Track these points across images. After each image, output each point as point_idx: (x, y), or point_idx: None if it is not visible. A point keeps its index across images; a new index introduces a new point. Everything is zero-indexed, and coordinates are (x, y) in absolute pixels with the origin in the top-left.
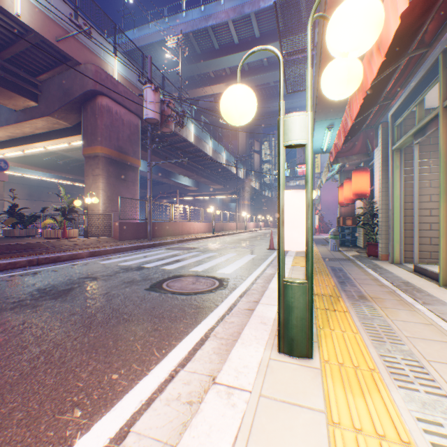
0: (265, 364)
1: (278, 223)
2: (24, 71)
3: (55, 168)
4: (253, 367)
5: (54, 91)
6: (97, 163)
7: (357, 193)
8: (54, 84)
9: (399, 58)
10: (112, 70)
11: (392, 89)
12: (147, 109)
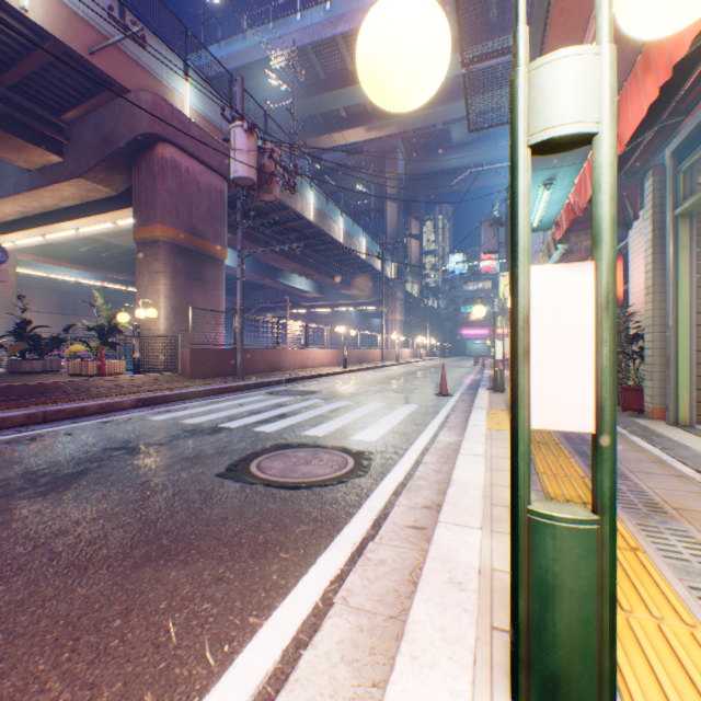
0: None
1: (512, 355)
2: (40, 106)
3: (98, 264)
4: None
5: (89, 138)
6: (156, 253)
7: None
8: (88, 125)
9: None
10: (182, 103)
11: (691, 89)
12: (235, 162)
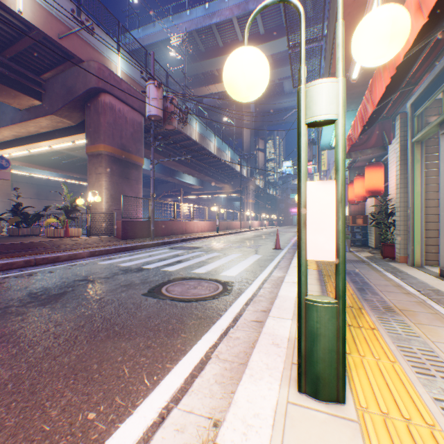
0: (283, 413)
1: (298, 225)
2: (28, 70)
3: (61, 168)
4: (267, 417)
5: (58, 90)
6: (100, 162)
7: (370, 190)
8: (57, 82)
9: (434, 29)
10: (116, 68)
11: (416, 71)
12: (149, 106)
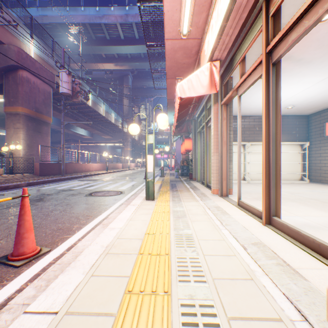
0: (142, 202)
1: (146, 164)
2: None
3: None
4: (139, 202)
5: None
6: (18, 119)
7: (186, 149)
8: None
9: (188, 107)
10: (29, 50)
11: (192, 111)
12: (62, 86)
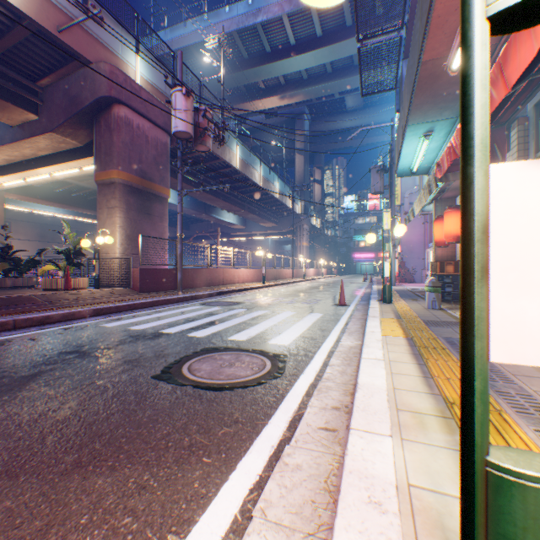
0: None
1: (465, 273)
2: (20, 74)
3: (69, 202)
4: None
5: (59, 100)
6: (113, 192)
7: None
8: (58, 90)
9: None
10: (134, 73)
11: None
12: (176, 119)
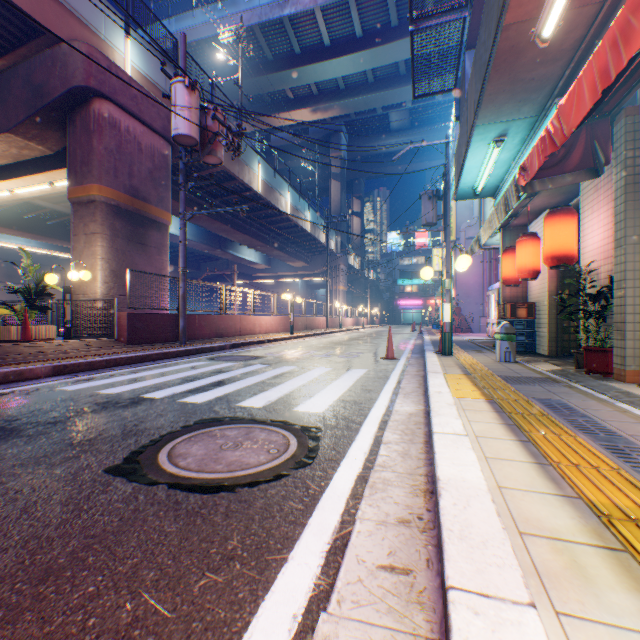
0: None
1: None
2: None
3: (44, 232)
4: None
5: (18, 90)
6: (92, 214)
7: (555, 256)
8: (17, 77)
9: None
10: (122, 61)
11: None
12: (176, 119)
